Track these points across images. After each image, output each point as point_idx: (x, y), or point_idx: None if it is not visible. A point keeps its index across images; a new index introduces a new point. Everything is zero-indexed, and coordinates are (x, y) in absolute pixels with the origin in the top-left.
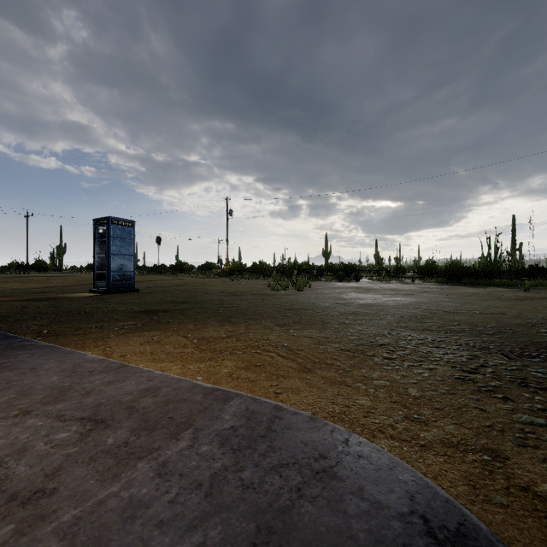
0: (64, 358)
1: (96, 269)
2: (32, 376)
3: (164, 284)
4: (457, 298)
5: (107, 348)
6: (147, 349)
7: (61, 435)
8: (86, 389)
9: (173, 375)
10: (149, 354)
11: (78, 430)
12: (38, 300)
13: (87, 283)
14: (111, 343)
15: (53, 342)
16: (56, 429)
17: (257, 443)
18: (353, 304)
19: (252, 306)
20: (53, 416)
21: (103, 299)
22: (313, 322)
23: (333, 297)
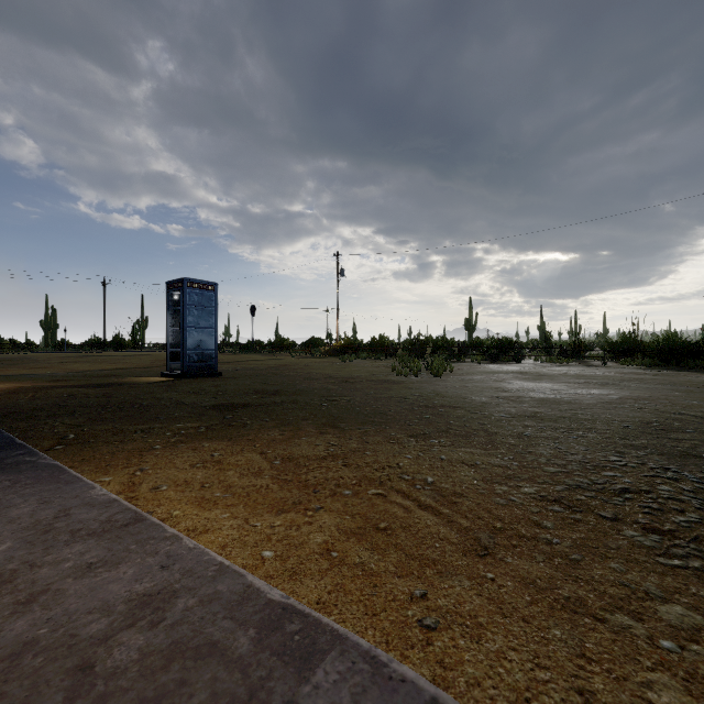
0: (54, 494)
1: (169, 347)
2: None
3: (256, 365)
4: (694, 391)
5: (138, 471)
6: (197, 476)
7: None
8: (35, 585)
9: (214, 554)
10: (197, 486)
11: None
12: (94, 386)
13: (164, 364)
14: (149, 461)
15: (72, 455)
16: None
17: None
18: (525, 399)
19: (370, 400)
20: None
21: (173, 386)
22: (469, 432)
23: (490, 387)
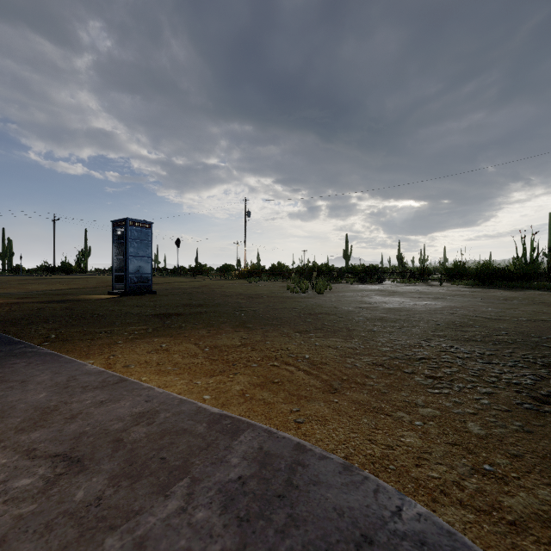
0: (61, 369)
1: (114, 271)
2: (18, 391)
3: (182, 286)
4: (494, 302)
5: (111, 356)
6: (153, 358)
7: (22, 482)
8: (73, 411)
9: (176, 394)
10: (154, 364)
11: (45, 474)
12: (56, 302)
13: (108, 285)
14: (117, 350)
15: (58, 348)
16: (20, 471)
17: (273, 508)
18: (379, 309)
19: (270, 310)
20: (22, 450)
21: (120, 301)
22: (336, 329)
23: (356, 301)
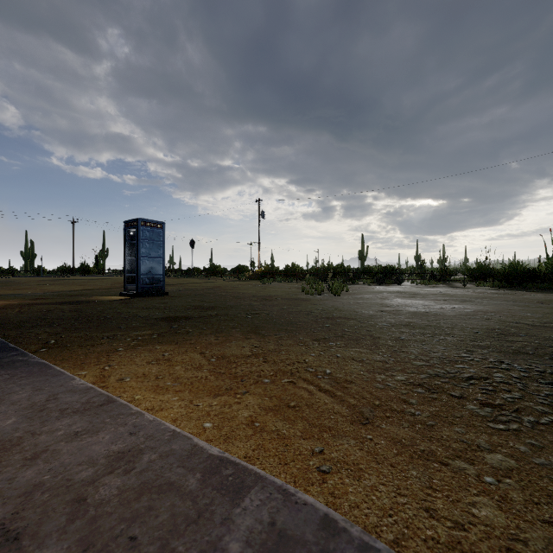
0: (44, 384)
1: (126, 272)
2: None
3: (195, 287)
4: (530, 306)
5: (106, 367)
6: (153, 370)
7: None
8: (37, 447)
9: (168, 424)
10: (153, 378)
11: None
12: (67, 303)
13: (122, 286)
14: (115, 359)
15: (54, 355)
16: None
17: None
18: (402, 312)
19: (284, 313)
20: None
21: (130, 303)
22: (359, 336)
23: (376, 304)
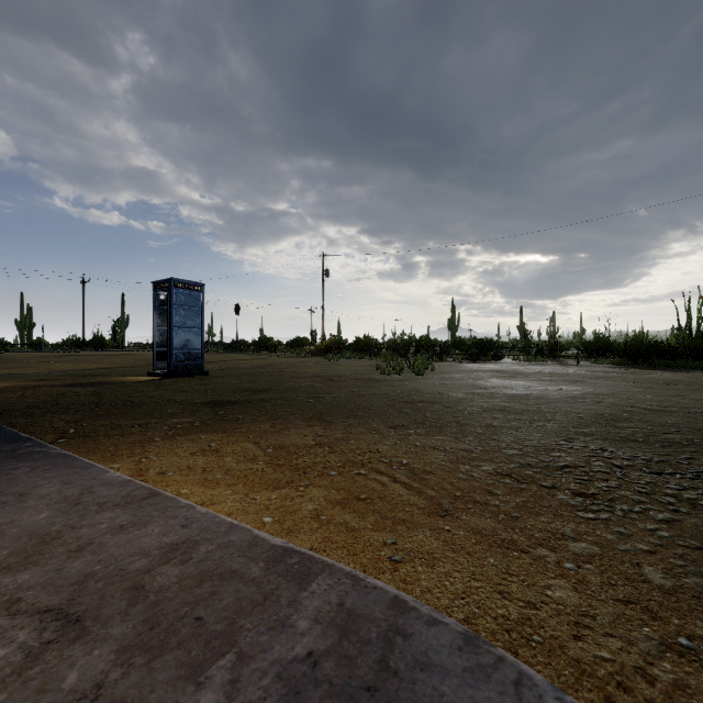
0: (74, 477)
1: (155, 346)
2: (13, 509)
3: (242, 365)
4: (653, 388)
5: (143, 459)
6: (199, 462)
7: None
8: (81, 540)
9: (224, 517)
10: (200, 471)
11: (26, 641)
12: (82, 385)
13: (149, 363)
14: (152, 450)
15: (76, 447)
16: None
17: None
18: (498, 395)
19: (354, 396)
20: (1, 601)
21: (162, 385)
22: (443, 423)
23: (468, 385)
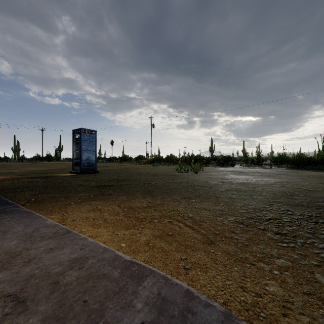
0: (31, 223)
1: (74, 159)
2: None
3: (114, 168)
4: (308, 179)
5: (65, 213)
6: (91, 215)
7: None
8: (30, 256)
9: (101, 244)
10: (91, 219)
11: None
12: (40, 177)
13: (71, 167)
14: (69, 209)
15: (34, 207)
16: None
17: None
18: (234, 183)
19: (166, 183)
20: None
21: (76, 177)
22: (208, 196)
23: (219, 178)
